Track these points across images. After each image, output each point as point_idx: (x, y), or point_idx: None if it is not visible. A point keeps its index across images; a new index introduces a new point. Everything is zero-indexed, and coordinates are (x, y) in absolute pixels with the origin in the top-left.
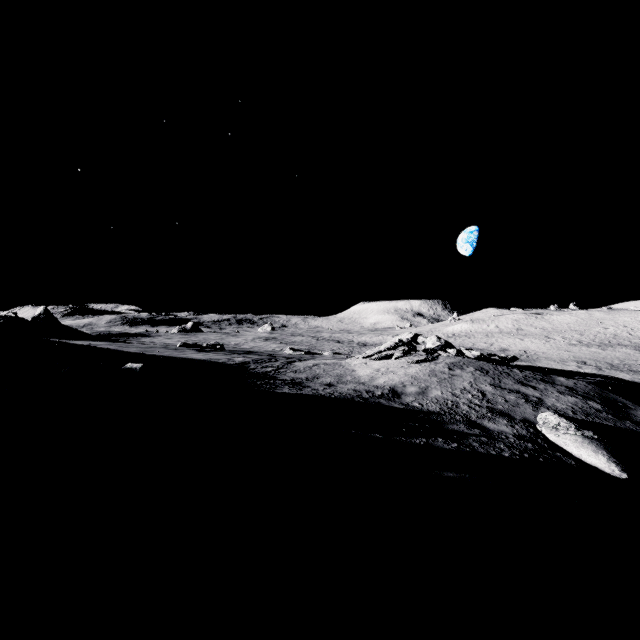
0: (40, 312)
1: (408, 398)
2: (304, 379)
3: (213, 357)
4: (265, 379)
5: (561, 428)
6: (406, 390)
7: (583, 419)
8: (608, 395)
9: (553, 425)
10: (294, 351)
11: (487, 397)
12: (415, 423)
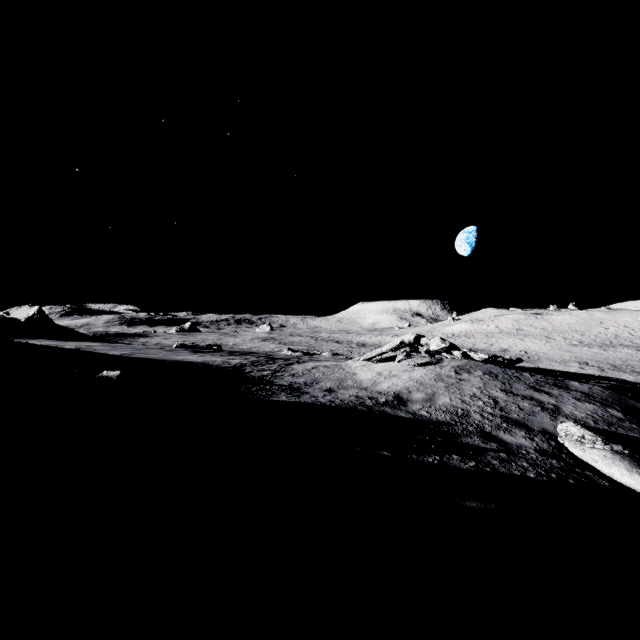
0: (34, 312)
1: (415, 406)
2: (302, 384)
3: (208, 359)
4: (261, 384)
5: (586, 441)
6: (412, 396)
7: (606, 430)
8: (627, 401)
9: (577, 438)
10: (293, 352)
11: (500, 404)
12: (425, 436)
